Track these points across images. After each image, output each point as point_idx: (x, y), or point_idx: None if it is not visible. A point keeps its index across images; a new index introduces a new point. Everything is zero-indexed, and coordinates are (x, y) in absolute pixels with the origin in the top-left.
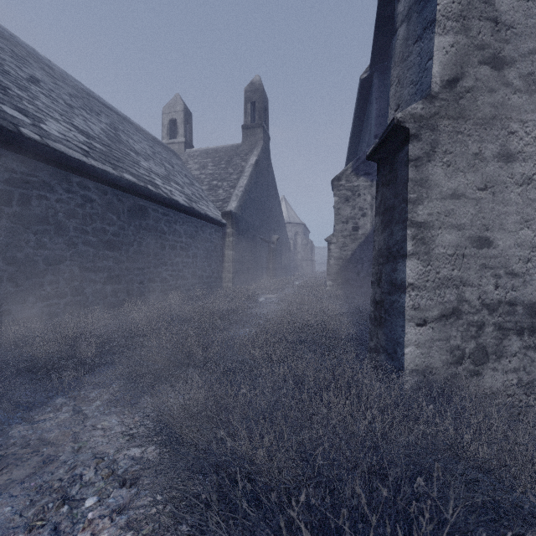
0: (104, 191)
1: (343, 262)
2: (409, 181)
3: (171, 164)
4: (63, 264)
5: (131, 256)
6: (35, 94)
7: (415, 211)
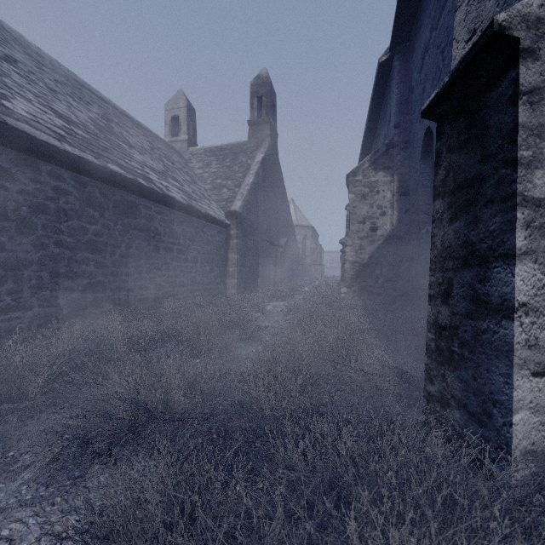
0: (83, 183)
1: (360, 266)
2: (520, 128)
3: (171, 161)
4: (28, 269)
5: (117, 260)
6: (6, 71)
7: (530, 179)
